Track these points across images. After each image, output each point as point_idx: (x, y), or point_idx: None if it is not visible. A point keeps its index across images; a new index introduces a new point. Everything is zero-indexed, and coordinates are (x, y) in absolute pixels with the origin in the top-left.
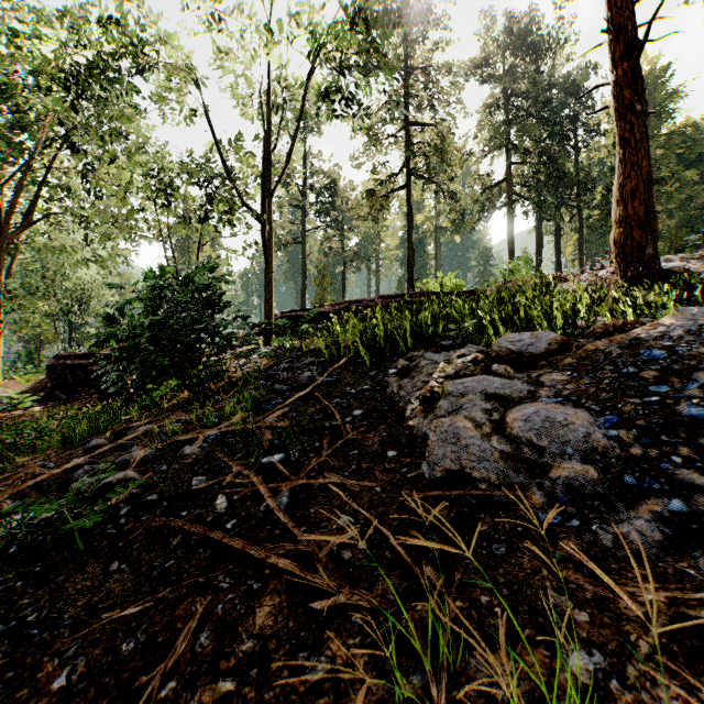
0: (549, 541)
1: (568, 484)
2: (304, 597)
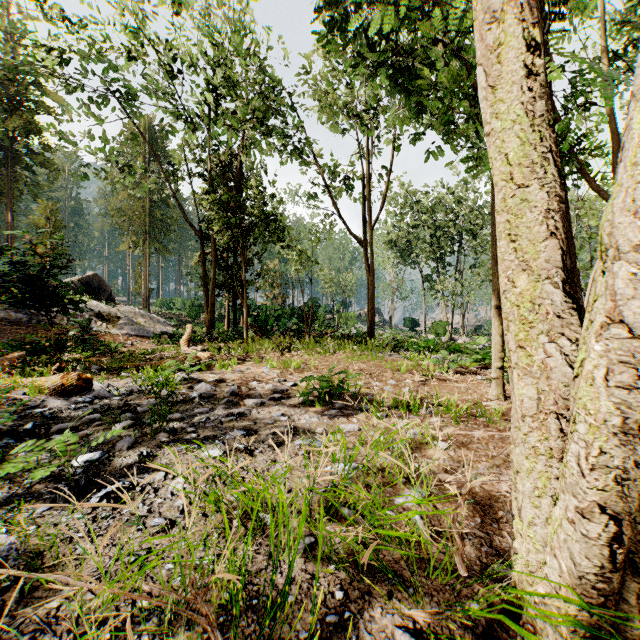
0: (31, 324)
1: (27, 320)
2: (22, 329)
